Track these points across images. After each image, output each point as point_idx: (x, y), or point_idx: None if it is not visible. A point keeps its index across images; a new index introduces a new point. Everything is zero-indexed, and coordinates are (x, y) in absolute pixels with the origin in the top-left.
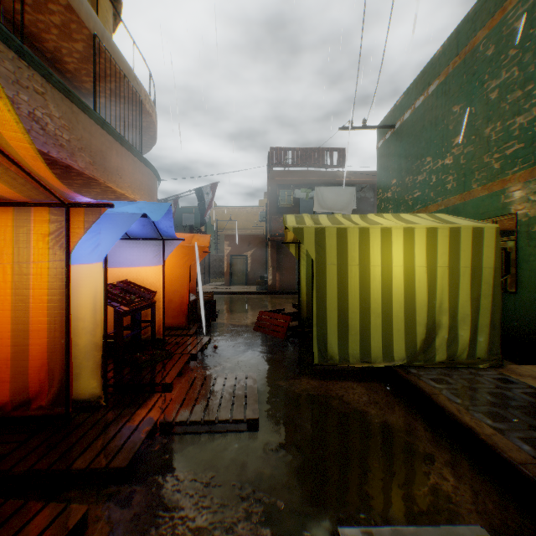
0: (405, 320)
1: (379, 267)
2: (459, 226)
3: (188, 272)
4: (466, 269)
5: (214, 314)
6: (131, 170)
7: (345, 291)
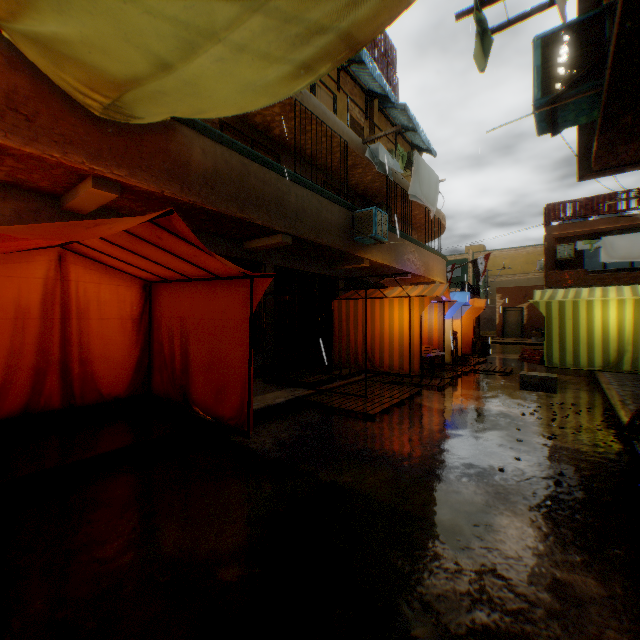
0: (601, 347)
1: (584, 320)
2: (639, 298)
3: (472, 323)
4: None
5: (488, 351)
6: (436, 265)
7: (562, 332)
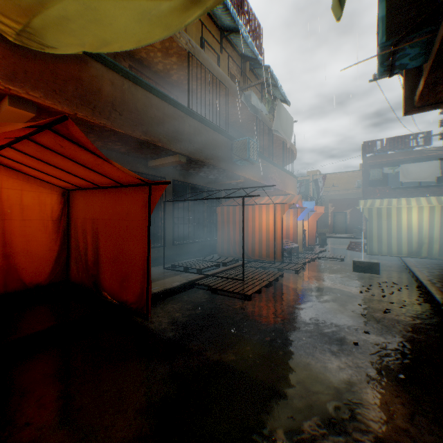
0: (406, 240)
1: (395, 221)
2: (433, 205)
3: (315, 223)
4: (436, 222)
5: (326, 243)
6: (290, 182)
7: (380, 229)
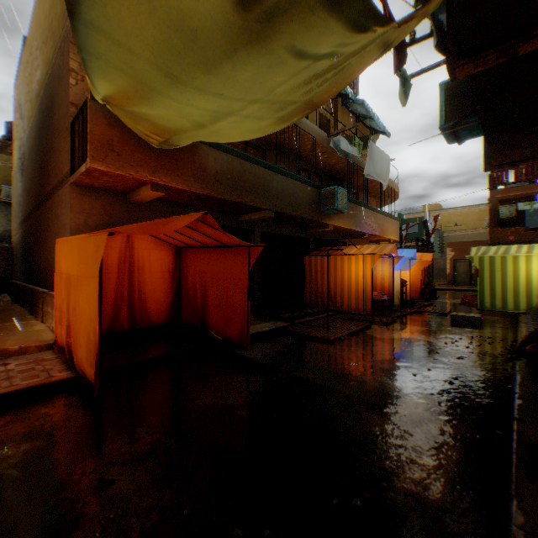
0: (525, 294)
1: (510, 272)
2: None
3: (420, 273)
4: None
5: (435, 296)
6: (390, 226)
7: (492, 281)
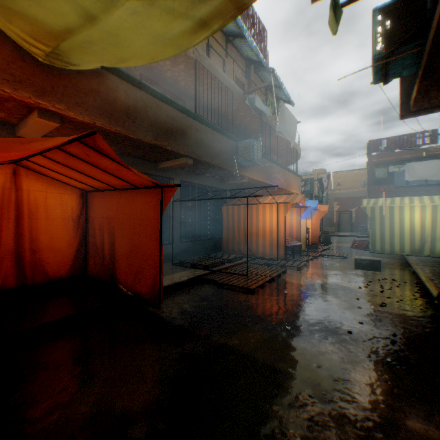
0: (409, 239)
1: (397, 220)
2: (435, 204)
3: (319, 222)
4: (439, 220)
5: (330, 241)
6: (294, 181)
7: (382, 228)
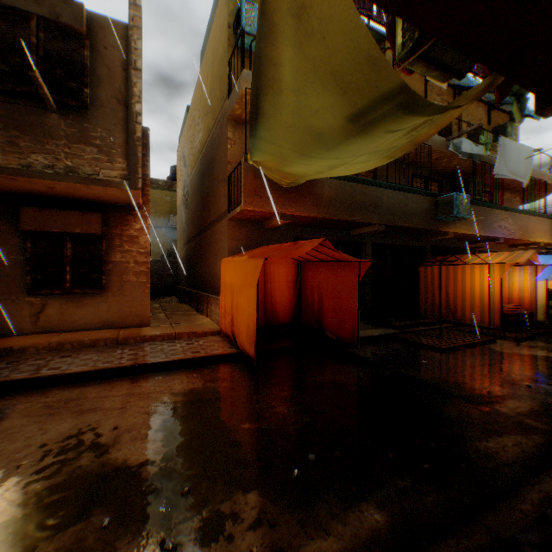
0: None
1: None
2: None
3: None
4: None
5: None
6: (537, 226)
7: None
